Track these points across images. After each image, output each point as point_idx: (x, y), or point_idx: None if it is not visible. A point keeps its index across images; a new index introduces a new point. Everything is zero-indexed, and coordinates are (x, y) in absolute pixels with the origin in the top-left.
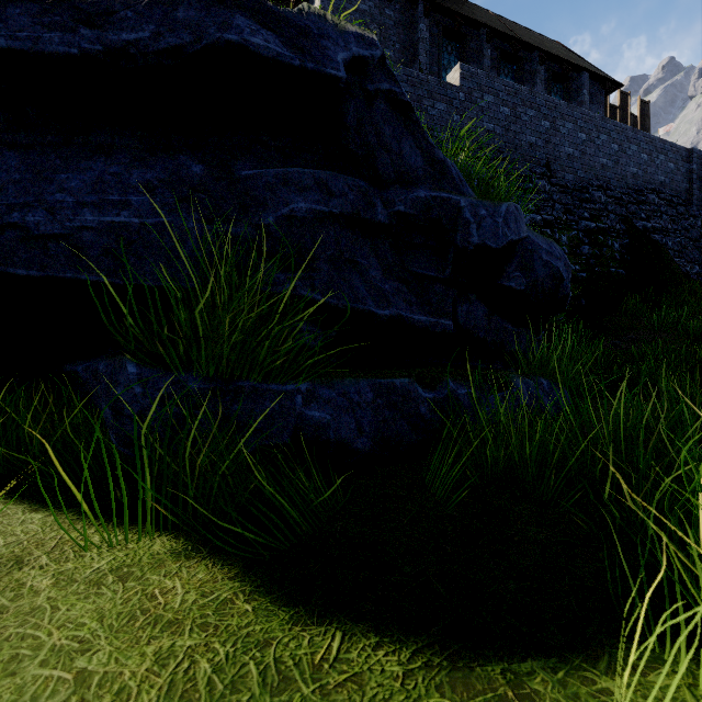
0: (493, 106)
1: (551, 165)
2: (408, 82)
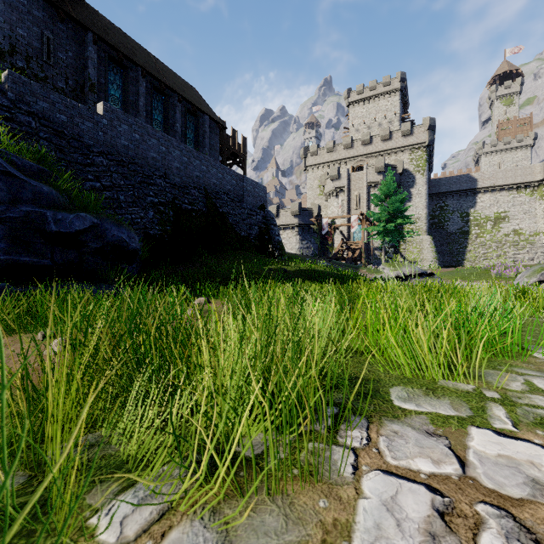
0: (128, 132)
1: (166, 171)
2: (63, 104)
